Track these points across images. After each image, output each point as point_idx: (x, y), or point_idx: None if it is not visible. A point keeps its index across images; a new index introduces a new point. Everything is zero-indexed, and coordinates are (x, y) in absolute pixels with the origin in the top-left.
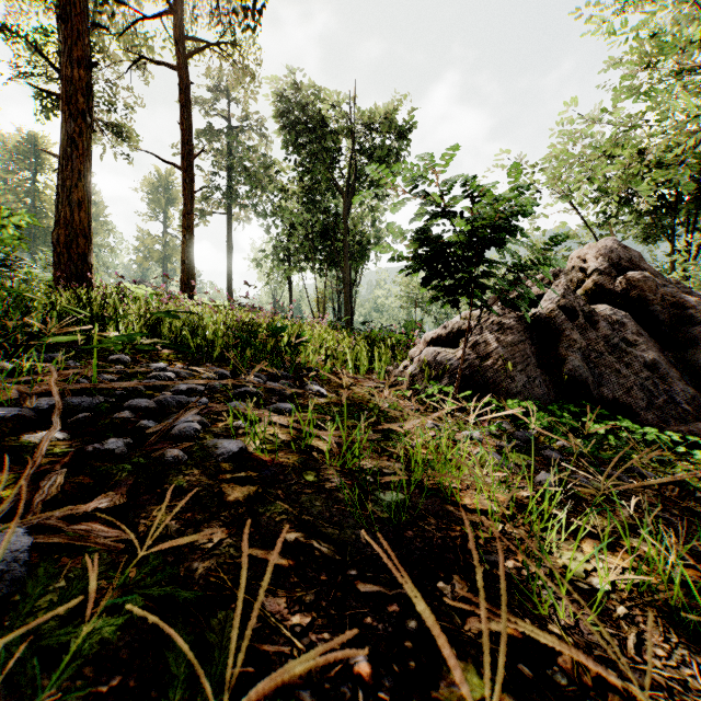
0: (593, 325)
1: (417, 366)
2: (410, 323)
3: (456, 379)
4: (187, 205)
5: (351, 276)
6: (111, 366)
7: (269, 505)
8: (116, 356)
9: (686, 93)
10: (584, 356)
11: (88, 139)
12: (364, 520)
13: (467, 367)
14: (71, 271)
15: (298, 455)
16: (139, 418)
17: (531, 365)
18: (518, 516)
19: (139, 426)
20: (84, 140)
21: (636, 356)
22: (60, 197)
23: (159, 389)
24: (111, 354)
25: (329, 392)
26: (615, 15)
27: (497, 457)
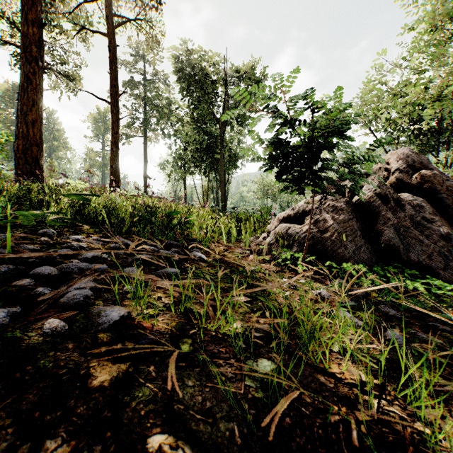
0: (400, 208)
1: (274, 237)
2: (263, 208)
3: (303, 247)
4: (114, 128)
5: (225, 177)
6: (37, 238)
7: (137, 390)
8: (43, 230)
9: (450, 53)
10: (395, 230)
11: (40, 77)
12: (238, 410)
13: (311, 238)
14: (27, 170)
15: (177, 319)
16: (37, 286)
17: (358, 236)
18: (388, 386)
19: (34, 293)
20: (37, 78)
21: (434, 230)
22: (20, 118)
23: (70, 257)
24: (42, 228)
25: (208, 257)
26: (403, 0)
27: (348, 315)
